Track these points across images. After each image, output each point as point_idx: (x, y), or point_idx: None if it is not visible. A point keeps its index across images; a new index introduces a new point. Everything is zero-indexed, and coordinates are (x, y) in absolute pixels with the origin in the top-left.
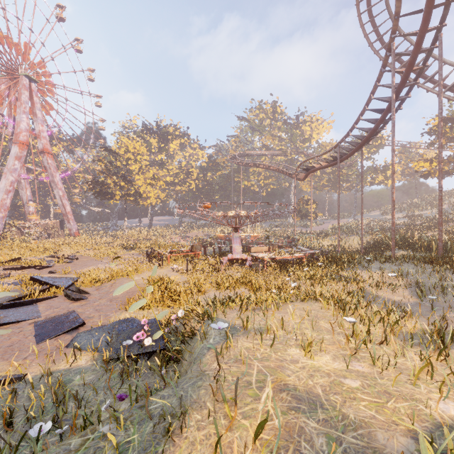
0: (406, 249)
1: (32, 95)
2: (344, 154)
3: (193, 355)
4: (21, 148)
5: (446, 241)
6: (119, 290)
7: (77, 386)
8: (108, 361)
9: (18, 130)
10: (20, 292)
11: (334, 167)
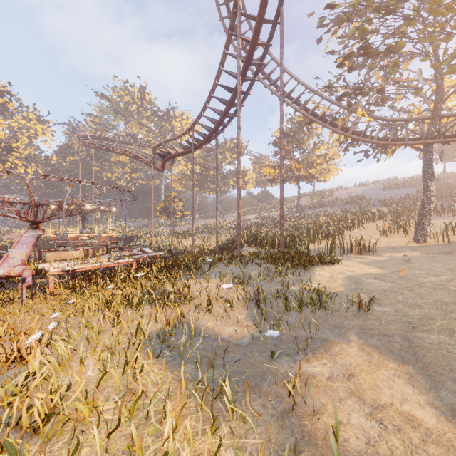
0: (255, 246)
1: None
2: (199, 140)
3: None
4: None
5: (286, 237)
6: None
7: None
8: None
9: None
10: None
11: (202, 166)
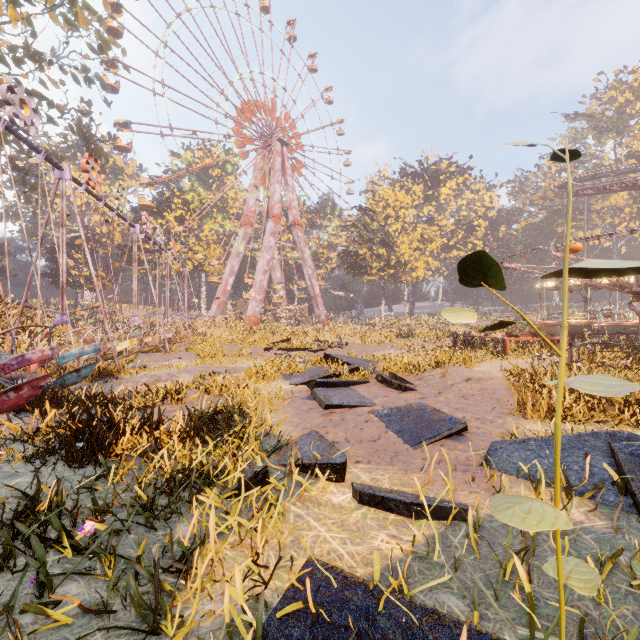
0: None
1: (284, 161)
2: None
3: None
4: (275, 222)
5: None
6: None
7: None
8: None
9: (272, 203)
10: (321, 371)
11: None
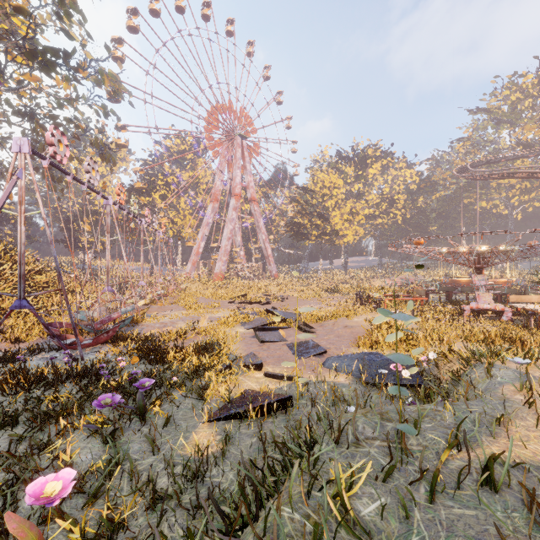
0: None
1: (243, 151)
2: None
3: (476, 389)
4: (237, 200)
5: None
6: (379, 319)
7: (347, 396)
8: (366, 383)
9: (234, 184)
10: (263, 320)
11: None
